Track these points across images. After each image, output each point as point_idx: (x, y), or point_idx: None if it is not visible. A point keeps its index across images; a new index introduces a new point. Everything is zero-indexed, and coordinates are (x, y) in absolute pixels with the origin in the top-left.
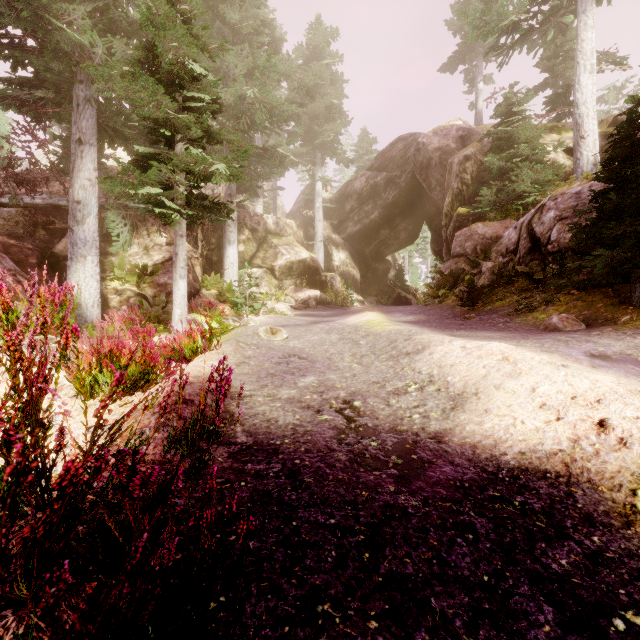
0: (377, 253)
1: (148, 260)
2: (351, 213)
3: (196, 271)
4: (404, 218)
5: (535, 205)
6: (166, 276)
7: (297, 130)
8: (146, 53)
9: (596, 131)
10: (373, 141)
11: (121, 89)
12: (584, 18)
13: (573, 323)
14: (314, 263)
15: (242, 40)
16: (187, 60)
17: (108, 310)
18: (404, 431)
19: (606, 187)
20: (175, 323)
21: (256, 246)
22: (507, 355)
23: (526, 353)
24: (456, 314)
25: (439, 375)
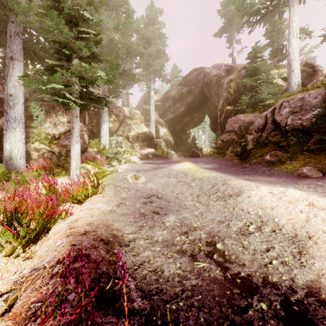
0: (182, 129)
1: (56, 131)
2: (169, 108)
3: (84, 138)
4: (196, 111)
5: (268, 106)
6: (67, 140)
7: (141, 62)
8: (53, 2)
9: (299, 68)
10: (179, 71)
11: (36, 22)
12: (293, 9)
13: (315, 172)
14: (150, 134)
15: (111, 9)
16: (80, 7)
17: (31, 160)
18: (277, 283)
19: (319, 95)
20: (72, 170)
21: (118, 124)
22: (310, 201)
23: (322, 200)
24: (236, 164)
25: (265, 216)
